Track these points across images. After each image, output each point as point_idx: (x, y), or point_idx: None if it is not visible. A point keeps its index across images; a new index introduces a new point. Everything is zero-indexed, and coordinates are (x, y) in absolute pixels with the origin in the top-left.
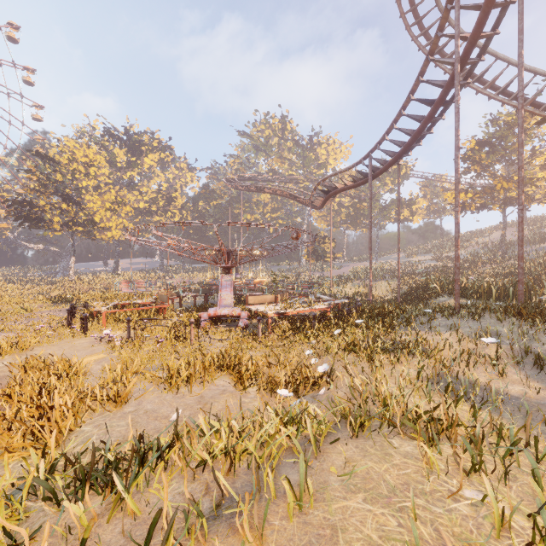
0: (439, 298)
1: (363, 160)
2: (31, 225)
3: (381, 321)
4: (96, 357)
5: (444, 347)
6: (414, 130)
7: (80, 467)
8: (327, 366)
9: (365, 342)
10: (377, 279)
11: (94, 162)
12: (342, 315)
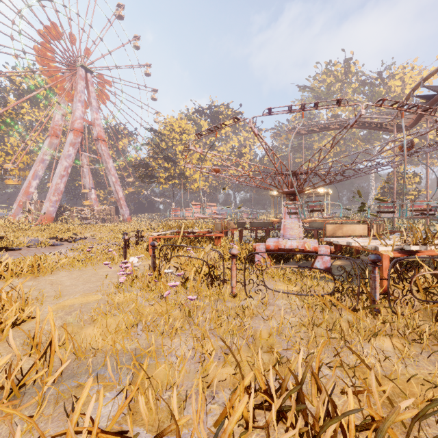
0: None
1: None
2: (149, 181)
3: None
4: (83, 299)
5: None
6: None
7: None
8: None
9: None
10: None
11: (185, 131)
12: None
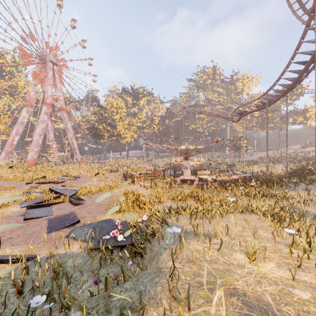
0: (314, 175)
1: (262, 96)
2: (96, 137)
3: (267, 185)
4: (143, 192)
5: (297, 197)
6: (295, 78)
7: (171, 206)
8: (234, 199)
9: (253, 192)
10: (276, 163)
11: (120, 106)
12: (246, 181)
